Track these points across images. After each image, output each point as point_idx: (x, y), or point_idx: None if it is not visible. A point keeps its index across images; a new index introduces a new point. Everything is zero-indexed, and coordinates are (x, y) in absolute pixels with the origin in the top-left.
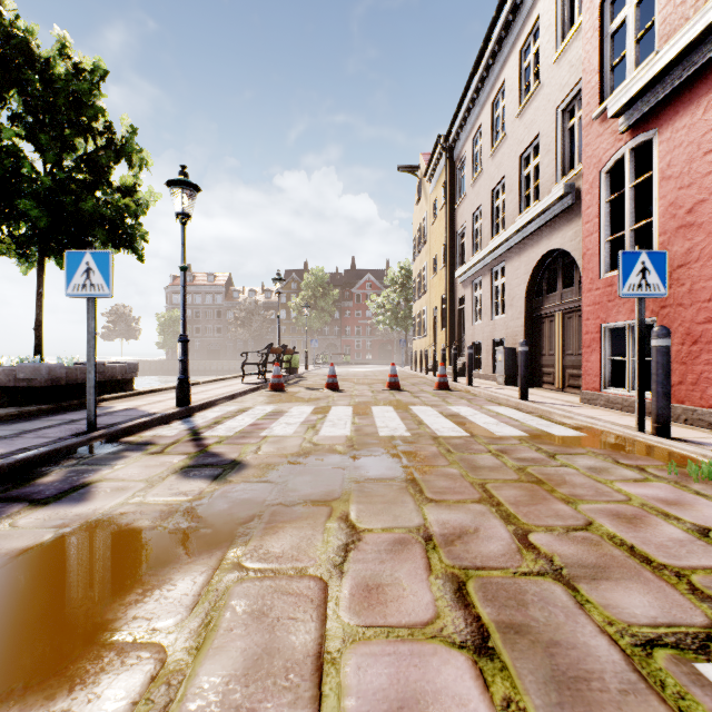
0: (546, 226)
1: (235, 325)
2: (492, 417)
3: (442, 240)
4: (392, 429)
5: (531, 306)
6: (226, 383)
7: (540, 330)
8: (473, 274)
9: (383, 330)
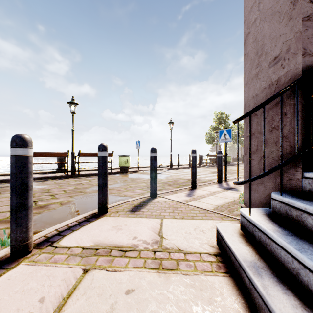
0: None
1: None
2: None
3: None
4: None
5: None
6: None
7: None
8: None
9: None
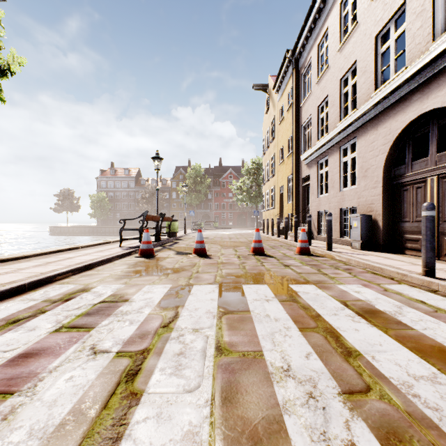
0: (418, 89)
1: (142, 202)
2: (441, 320)
3: (288, 134)
4: (308, 393)
5: (389, 175)
6: (105, 247)
7: (401, 198)
8: (319, 155)
9: (240, 206)
